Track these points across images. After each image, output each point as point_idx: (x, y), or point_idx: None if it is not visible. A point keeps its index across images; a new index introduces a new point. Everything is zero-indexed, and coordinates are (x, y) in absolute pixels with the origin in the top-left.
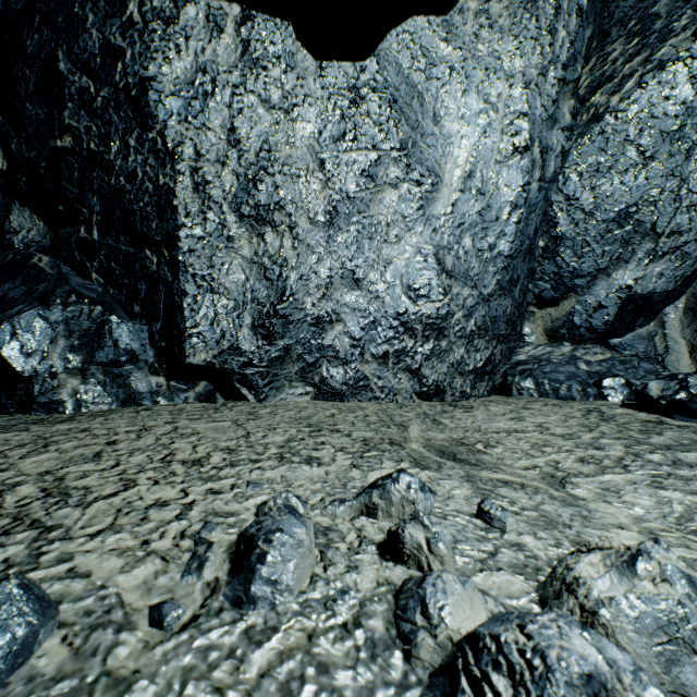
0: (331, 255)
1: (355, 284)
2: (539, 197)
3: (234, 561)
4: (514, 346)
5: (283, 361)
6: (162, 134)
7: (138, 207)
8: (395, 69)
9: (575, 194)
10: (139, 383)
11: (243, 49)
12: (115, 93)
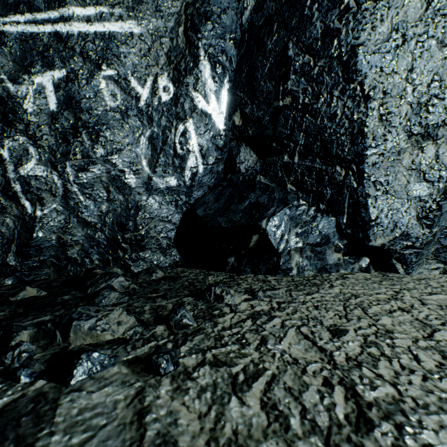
0: None
1: None
2: None
3: None
4: None
5: (429, 243)
6: (361, 83)
7: (335, 137)
8: None
9: None
10: (329, 258)
11: (426, 5)
12: (329, 61)
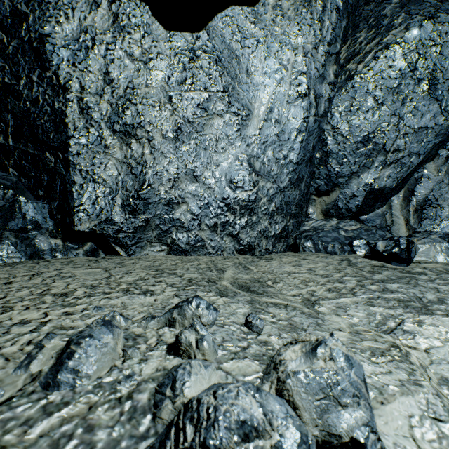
0: (178, 159)
1: (195, 179)
2: (315, 126)
3: (58, 359)
4: (302, 221)
5: (145, 228)
6: (56, 73)
7: (40, 123)
8: (220, 39)
9: (337, 125)
10: (42, 244)
11: (114, 19)
12: (22, 43)
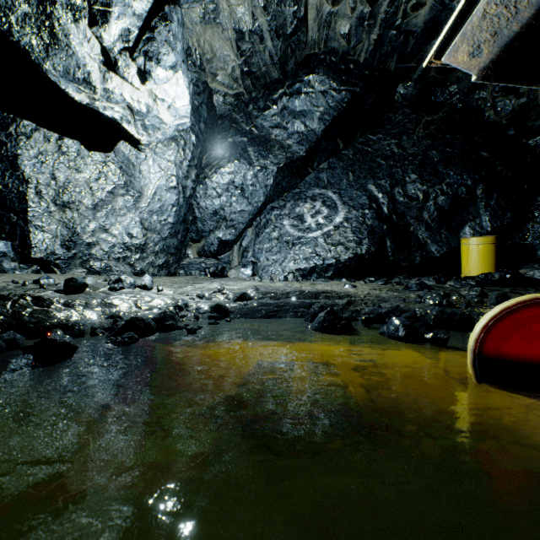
0: (95, 220)
1: (106, 231)
2: (184, 203)
3: None
4: (183, 258)
5: (74, 258)
6: (23, 174)
7: (9, 198)
8: (122, 155)
9: (200, 202)
10: (7, 265)
11: (59, 148)
12: (2, 156)
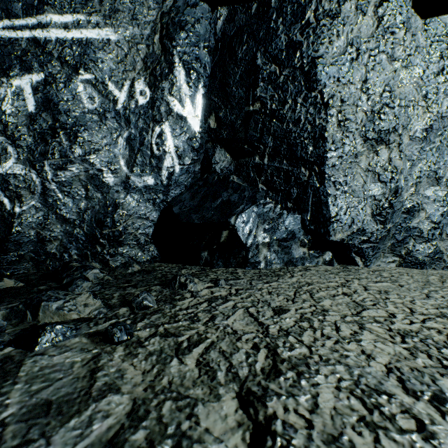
0: (421, 161)
1: (436, 182)
2: None
3: None
4: None
5: (384, 238)
6: (321, 92)
7: (299, 141)
8: None
9: None
10: (295, 252)
11: (377, 23)
12: (293, 71)
